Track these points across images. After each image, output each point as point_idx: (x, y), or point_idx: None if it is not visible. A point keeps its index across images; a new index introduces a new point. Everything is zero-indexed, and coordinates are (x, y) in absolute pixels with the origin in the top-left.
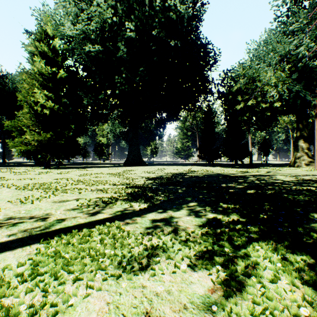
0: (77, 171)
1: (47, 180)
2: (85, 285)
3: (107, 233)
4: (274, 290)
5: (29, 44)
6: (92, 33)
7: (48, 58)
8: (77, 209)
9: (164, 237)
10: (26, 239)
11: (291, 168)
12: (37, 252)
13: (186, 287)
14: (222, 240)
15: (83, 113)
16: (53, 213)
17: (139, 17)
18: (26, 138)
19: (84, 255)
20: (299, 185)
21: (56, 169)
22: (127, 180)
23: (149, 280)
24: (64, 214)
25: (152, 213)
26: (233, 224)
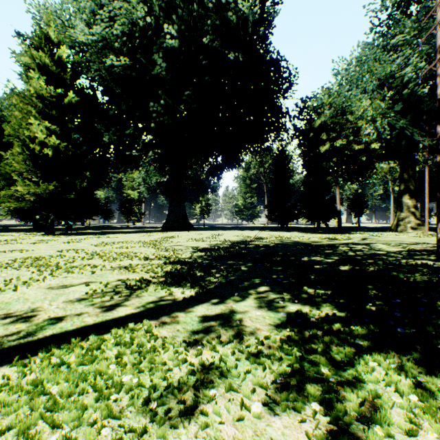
0: (93, 239)
1: (47, 252)
2: None
3: (128, 342)
4: None
5: (23, 53)
6: (117, 40)
7: (50, 74)
8: (85, 300)
9: (222, 347)
10: None
11: (393, 234)
12: (2, 384)
13: None
14: (315, 352)
15: (104, 155)
16: (46, 307)
17: (184, 17)
18: (18, 191)
19: (85, 388)
20: (410, 258)
21: (63, 236)
22: (166, 252)
23: (198, 438)
24: (62, 308)
25: (203, 305)
26: (328, 322)
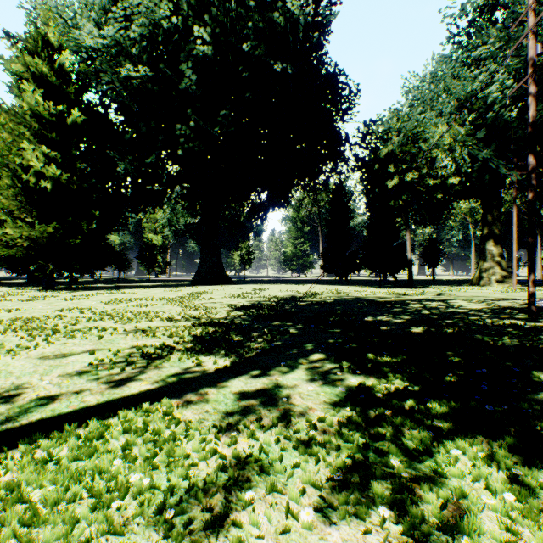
0: (103, 295)
1: (42, 311)
2: None
3: (140, 429)
4: None
5: (13, 59)
6: (134, 46)
7: (49, 86)
8: (88, 373)
9: (263, 433)
10: None
11: (475, 288)
12: None
13: None
14: (382, 437)
15: (118, 190)
16: (35, 382)
17: (220, 18)
18: (8, 234)
19: (78, 492)
20: (496, 317)
21: (65, 291)
22: (196, 311)
23: None
24: (57, 384)
25: (240, 378)
26: (398, 398)
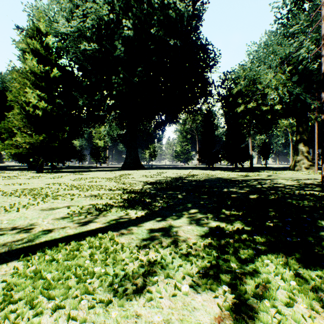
0: (71, 175)
1: (38, 185)
2: (67, 316)
3: (98, 246)
4: (291, 316)
5: (21, 41)
6: (88, 31)
7: (40, 56)
8: (67, 218)
9: (163, 250)
10: (4, 256)
11: (291, 172)
12: (13, 272)
13: (188, 314)
14: (227, 253)
15: (79, 115)
16: (40, 222)
17: (137, 14)
18: (17, 141)
19: (69, 275)
20: (302, 189)
21: (49, 173)
22: (124, 185)
23: (145, 307)
24: (51, 223)
25: (150, 222)
26: (238, 234)
